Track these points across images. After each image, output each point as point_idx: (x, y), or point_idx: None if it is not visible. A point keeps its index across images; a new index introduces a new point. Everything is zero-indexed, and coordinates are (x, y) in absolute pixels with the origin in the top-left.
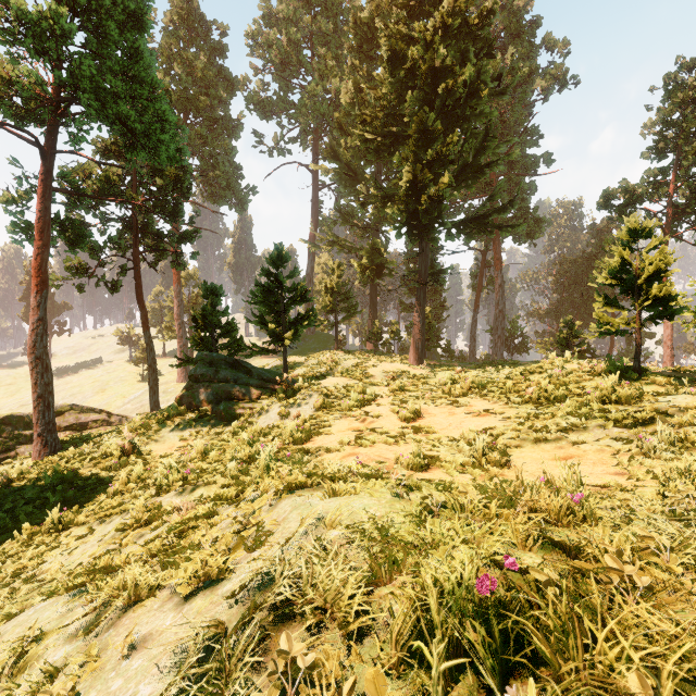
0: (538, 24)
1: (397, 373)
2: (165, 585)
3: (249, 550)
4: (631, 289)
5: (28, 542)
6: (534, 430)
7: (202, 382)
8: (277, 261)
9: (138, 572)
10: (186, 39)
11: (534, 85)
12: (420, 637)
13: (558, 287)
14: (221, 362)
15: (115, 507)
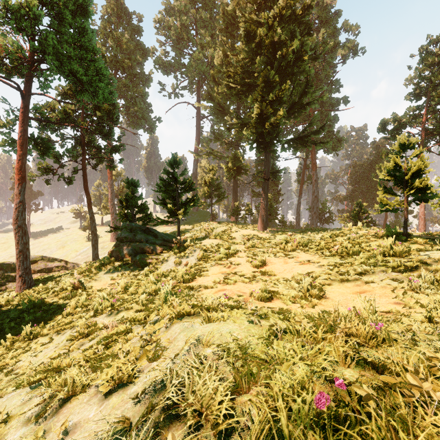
0: (339, 15)
1: (250, 236)
2: (93, 384)
3: (150, 361)
4: (401, 182)
5: (10, 346)
6: (340, 273)
7: (125, 242)
8: (174, 164)
9: (75, 374)
10: (116, 23)
11: (337, 53)
12: (271, 439)
13: (352, 181)
14: (137, 229)
15: (67, 324)
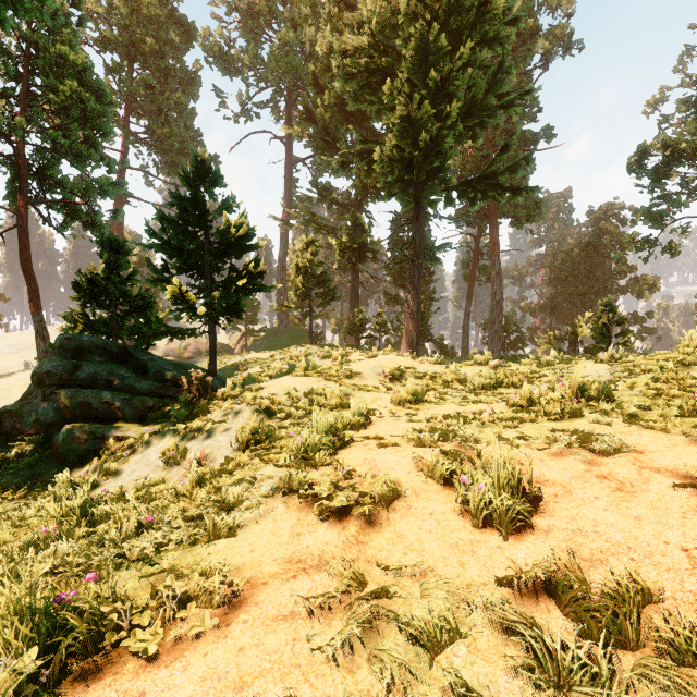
0: None
1: (398, 369)
2: None
3: None
4: None
5: None
6: None
7: (48, 386)
8: (198, 181)
9: None
10: None
11: (536, 47)
12: None
13: (552, 280)
14: (95, 351)
15: None
